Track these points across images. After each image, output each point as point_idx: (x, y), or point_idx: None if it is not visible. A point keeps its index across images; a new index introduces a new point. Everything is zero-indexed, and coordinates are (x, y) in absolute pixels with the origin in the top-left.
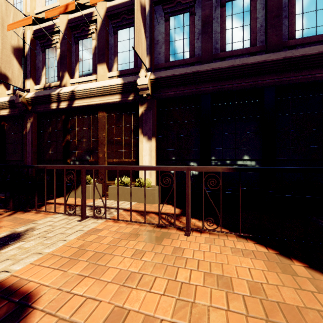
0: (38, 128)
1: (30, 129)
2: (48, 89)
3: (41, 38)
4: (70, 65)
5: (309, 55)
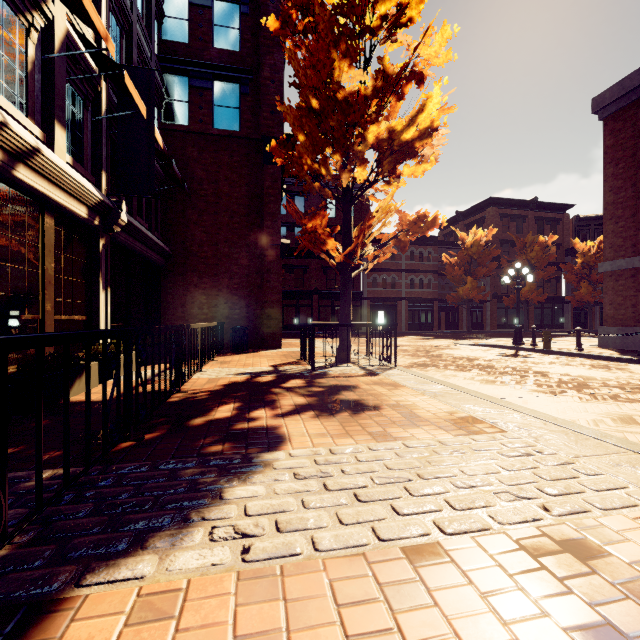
0: None
1: None
2: None
3: None
4: None
5: (166, 250)
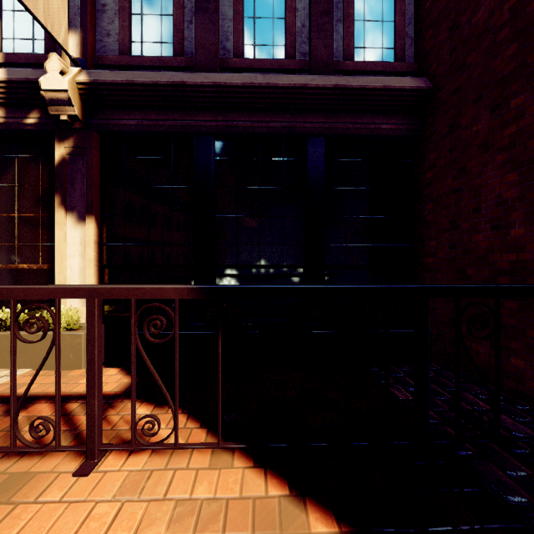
0: None
1: None
2: None
3: None
4: None
5: (371, 89)
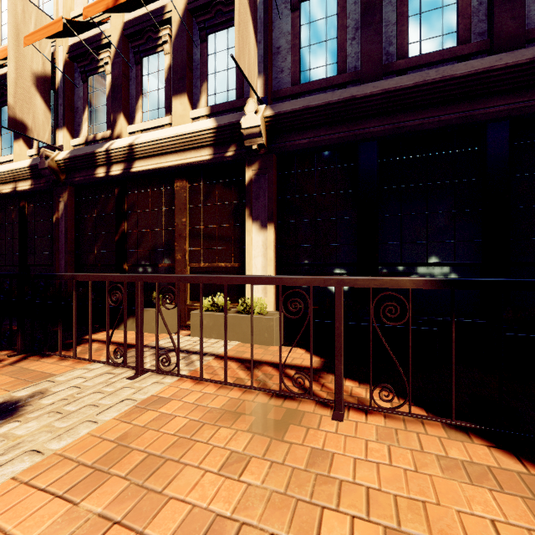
0: (77, 211)
1: (63, 214)
2: (93, 144)
3: (82, 58)
4: (128, 101)
5: None
